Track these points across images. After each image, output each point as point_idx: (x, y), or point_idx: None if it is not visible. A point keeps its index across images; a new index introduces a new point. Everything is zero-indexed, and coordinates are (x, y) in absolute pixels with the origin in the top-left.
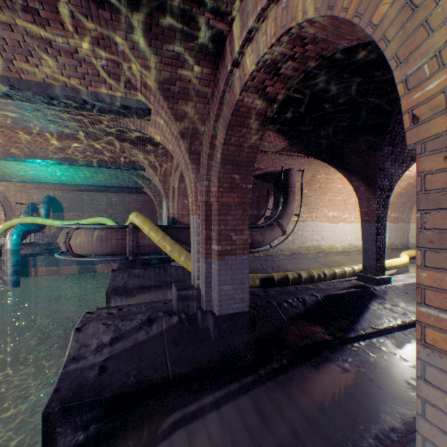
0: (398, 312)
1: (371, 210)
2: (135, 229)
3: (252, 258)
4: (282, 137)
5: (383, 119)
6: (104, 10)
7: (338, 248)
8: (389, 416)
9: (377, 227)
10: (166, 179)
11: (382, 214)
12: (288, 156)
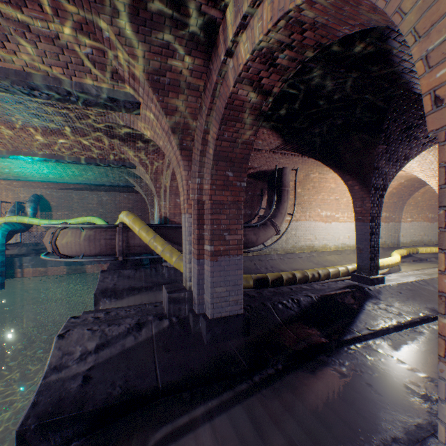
0: (393, 312)
1: (366, 209)
2: (125, 229)
3: (245, 257)
4: (276, 135)
5: (378, 117)
6: None
7: (331, 248)
8: (390, 425)
9: (371, 226)
10: (158, 178)
11: (376, 214)
12: (282, 155)
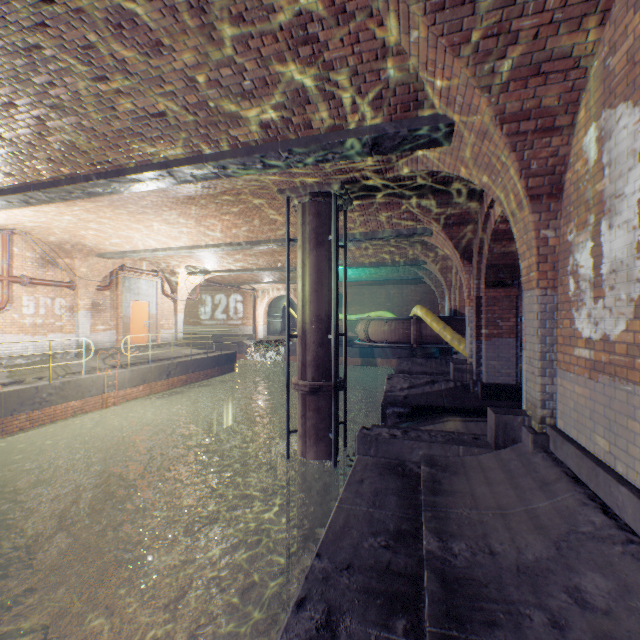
0: None
1: None
2: (417, 320)
3: None
4: None
5: None
6: (409, 200)
7: None
8: None
9: None
10: (447, 272)
11: None
12: None
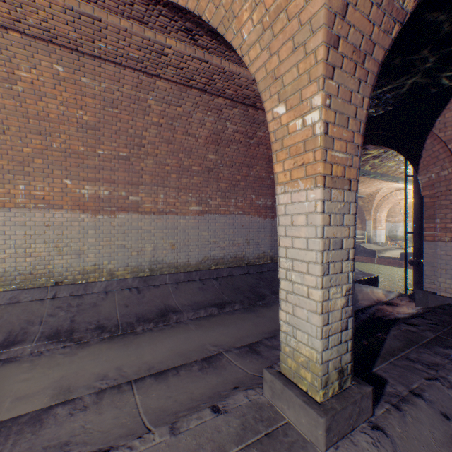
0: None
1: None
2: None
3: None
4: None
5: None
6: None
7: None
8: None
9: None
10: None
11: None
12: None
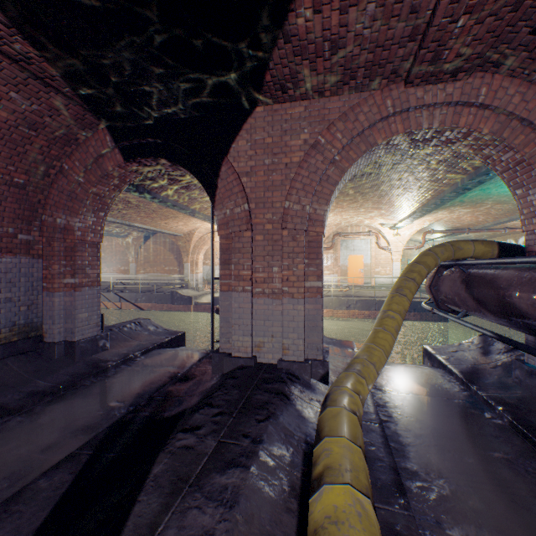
0: None
1: None
2: (440, 268)
3: None
4: None
5: None
6: None
7: None
8: (85, 391)
9: None
10: None
11: None
12: None
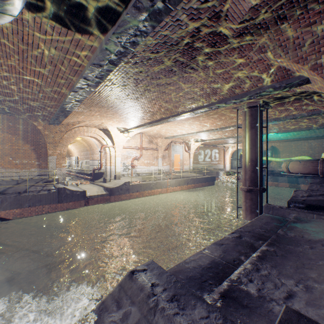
0: None
1: None
2: (323, 161)
3: None
4: None
5: None
6: (303, 100)
7: None
8: None
9: None
10: None
11: None
12: None
